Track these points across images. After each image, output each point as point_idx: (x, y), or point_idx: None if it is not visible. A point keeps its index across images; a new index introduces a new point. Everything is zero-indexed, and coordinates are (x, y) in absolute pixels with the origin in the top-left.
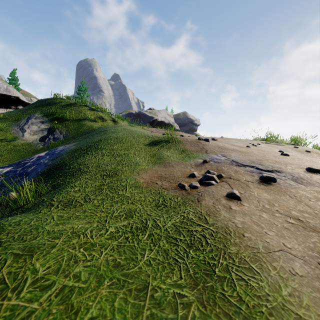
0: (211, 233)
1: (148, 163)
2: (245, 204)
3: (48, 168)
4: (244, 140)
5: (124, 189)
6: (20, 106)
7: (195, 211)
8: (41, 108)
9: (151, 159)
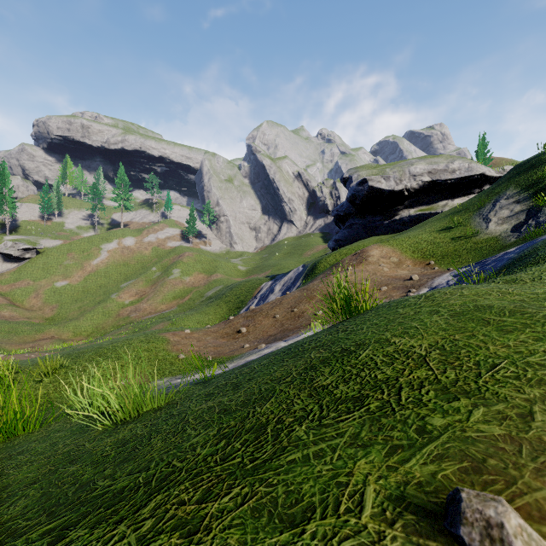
0: None
1: None
2: None
3: (509, 262)
4: None
5: None
6: (485, 186)
7: None
8: (516, 180)
9: None
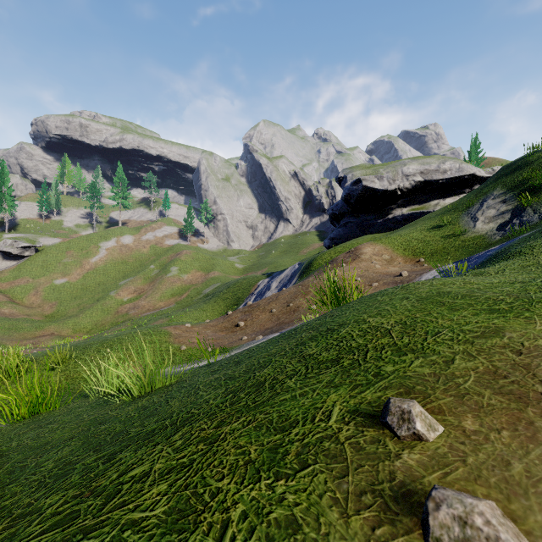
0: None
1: None
2: None
3: (487, 258)
4: None
5: None
6: (476, 186)
7: None
8: (503, 180)
9: None
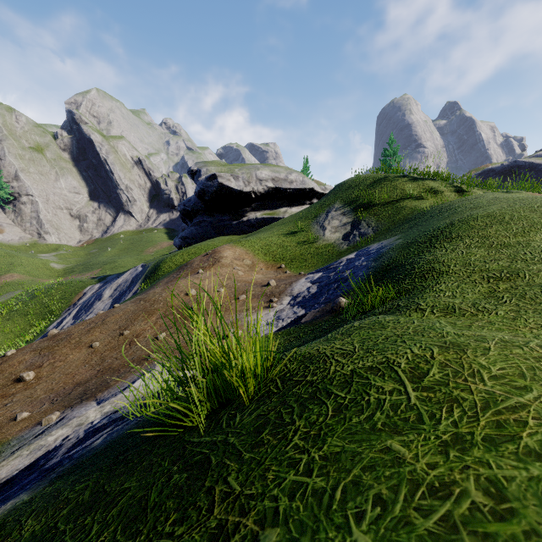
0: None
1: None
2: None
3: (373, 271)
4: None
5: None
6: (314, 199)
7: None
8: (340, 196)
9: None
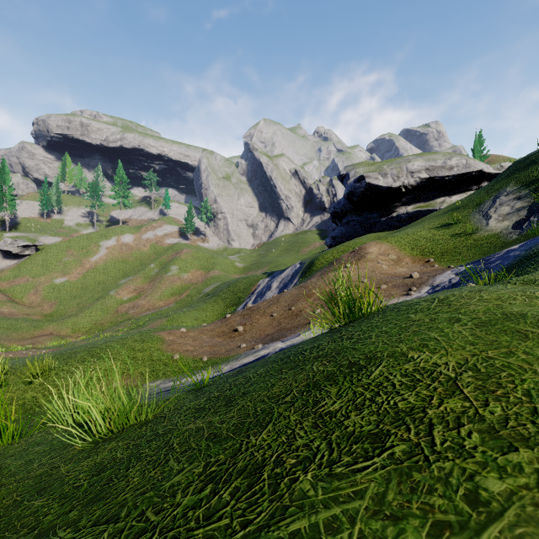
0: None
1: None
2: None
3: (517, 260)
4: None
5: None
6: (483, 182)
7: None
8: (516, 176)
9: None
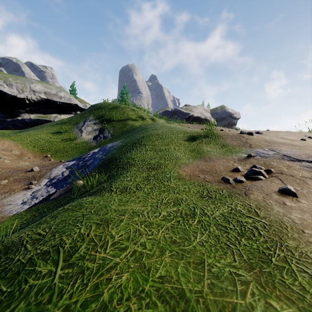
0: (263, 225)
1: (188, 158)
2: (302, 201)
3: (102, 162)
4: (297, 133)
5: (169, 180)
6: (78, 111)
7: (243, 203)
8: (93, 112)
9: (191, 154)
